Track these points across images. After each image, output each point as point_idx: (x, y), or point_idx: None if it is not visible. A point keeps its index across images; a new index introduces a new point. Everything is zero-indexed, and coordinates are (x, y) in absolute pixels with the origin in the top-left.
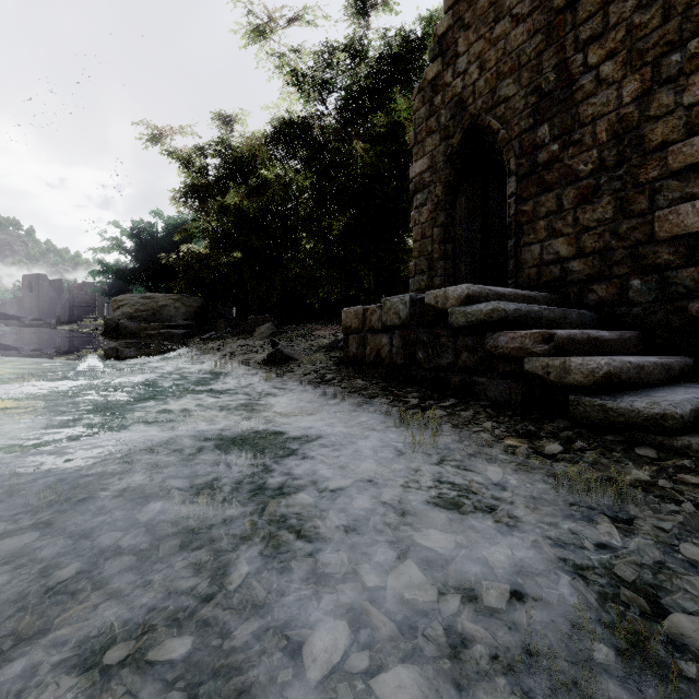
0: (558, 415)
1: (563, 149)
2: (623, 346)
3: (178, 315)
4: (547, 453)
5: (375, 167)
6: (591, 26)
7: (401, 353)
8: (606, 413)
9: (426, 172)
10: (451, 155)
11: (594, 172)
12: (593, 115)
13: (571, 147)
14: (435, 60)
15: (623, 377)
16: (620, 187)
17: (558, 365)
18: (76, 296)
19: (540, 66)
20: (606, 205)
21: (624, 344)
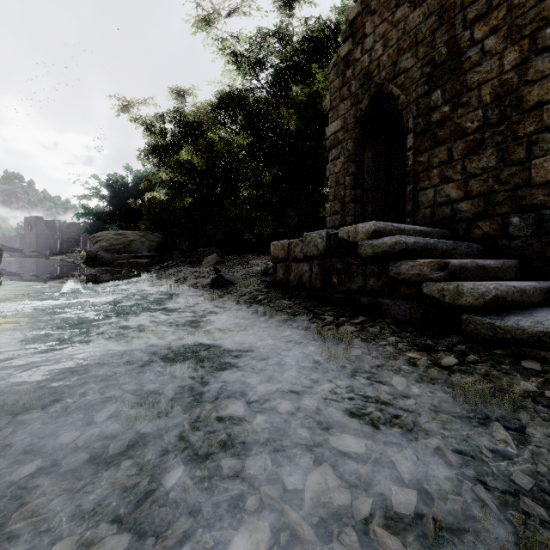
0: (452, 331)
1: (453, 109)
2: (505, 273)
3: (143, 247)
4: (444, 365)
5: (298, 129)
6: (477, 7)
7: (319, 278)
8: (495, 330)
9: (339, 131)
10: (360, 117)
11: (479, 128)
12: (479, 81)
13: (460, 108)
14: (347, 40)
15: (508, 299)
16: (502, 140)
17: (452, 289)
18: (65, 233)
19: (433, 42)
20: (490, 156)
21: (506, 271)
